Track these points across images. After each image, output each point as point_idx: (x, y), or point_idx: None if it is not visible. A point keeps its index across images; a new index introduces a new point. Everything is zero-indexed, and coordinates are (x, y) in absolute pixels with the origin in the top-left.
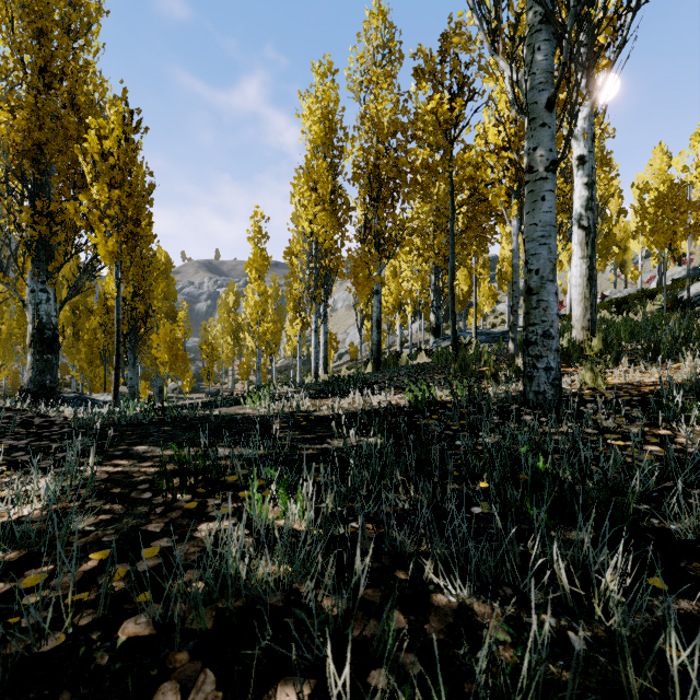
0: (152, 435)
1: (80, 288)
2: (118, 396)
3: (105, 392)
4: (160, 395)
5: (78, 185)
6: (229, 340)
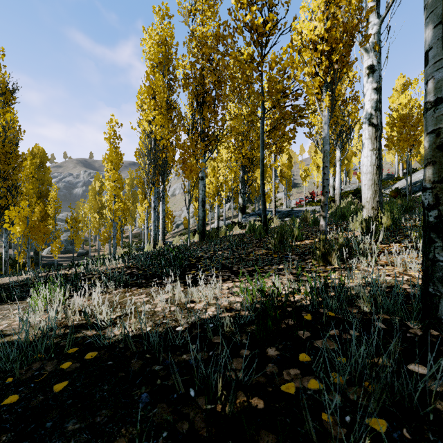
0: None
1: None
2: None
3: None
4: (37, 256)
5: None
6: (95, 215)
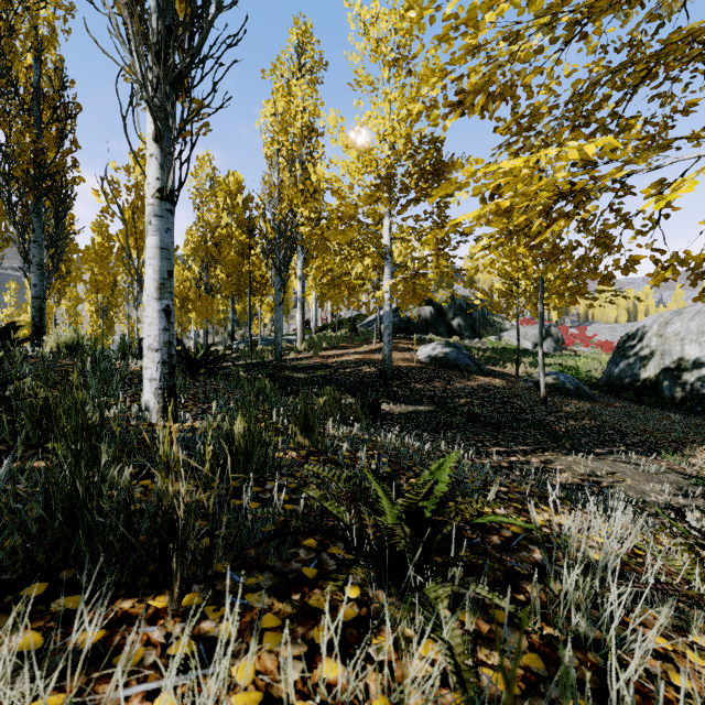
0: None
1: None
2: None
3: None
4: None
5: None
6: None
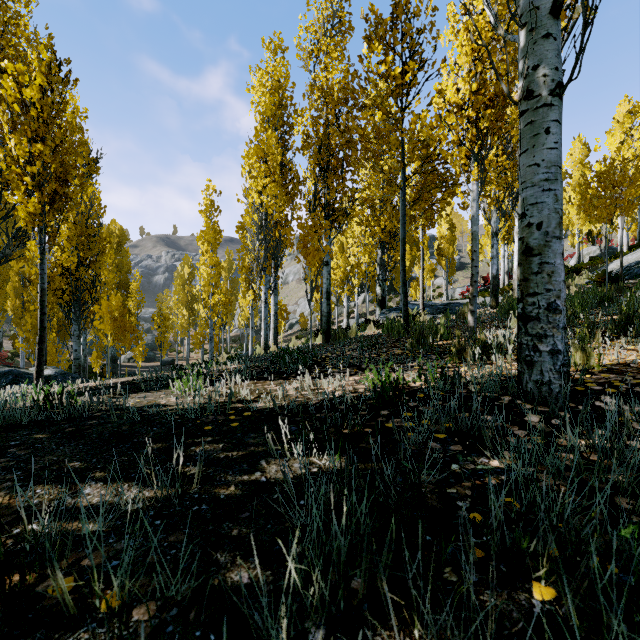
0: (4, 454)
1: (9, 255)
2: (42, 373)
3: (45, 364)
4: (114, 364)
5: (2, 142)
6: (184, 311)
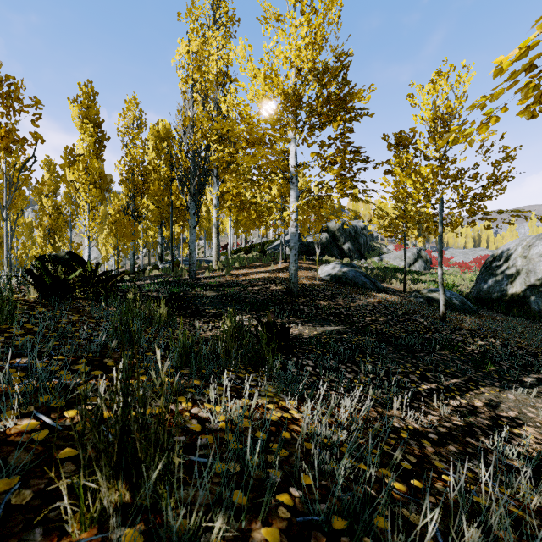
0: None
1: None
2: None
3: None
4: None
5: None
6: None
